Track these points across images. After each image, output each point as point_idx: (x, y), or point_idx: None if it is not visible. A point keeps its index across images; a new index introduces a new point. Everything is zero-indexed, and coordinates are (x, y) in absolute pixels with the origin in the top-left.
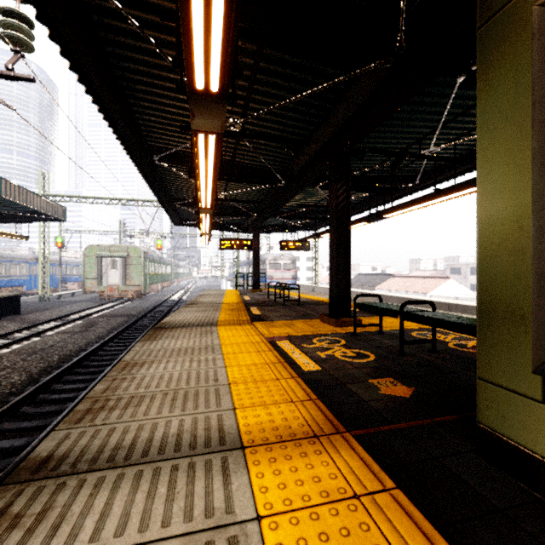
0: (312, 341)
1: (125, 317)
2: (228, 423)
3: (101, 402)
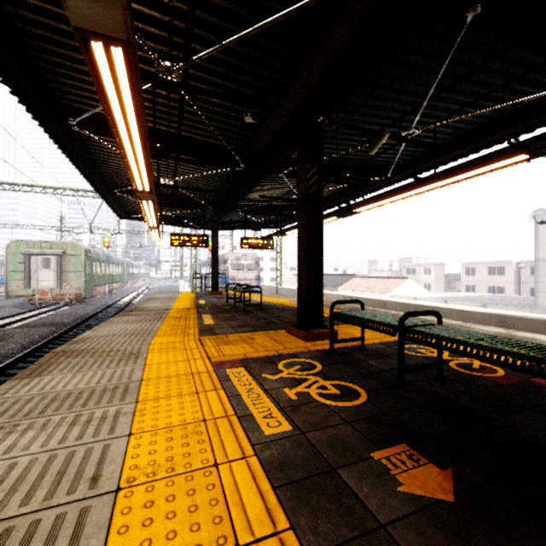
0: (278, 367)
1: (54, 326)
2: None
3: None
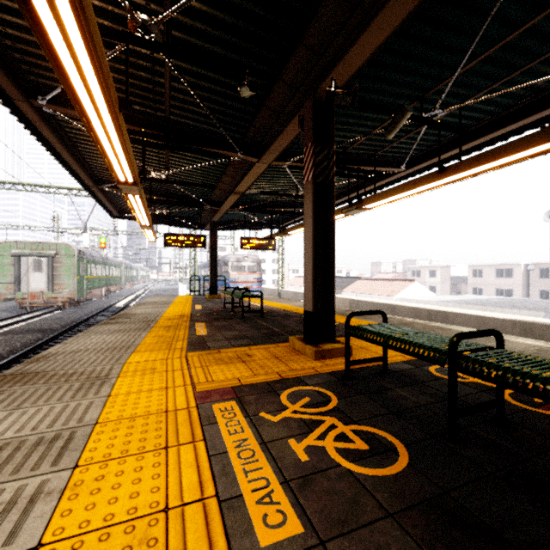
0: (280, 401)
1: (40, 332)
2: None
3: None
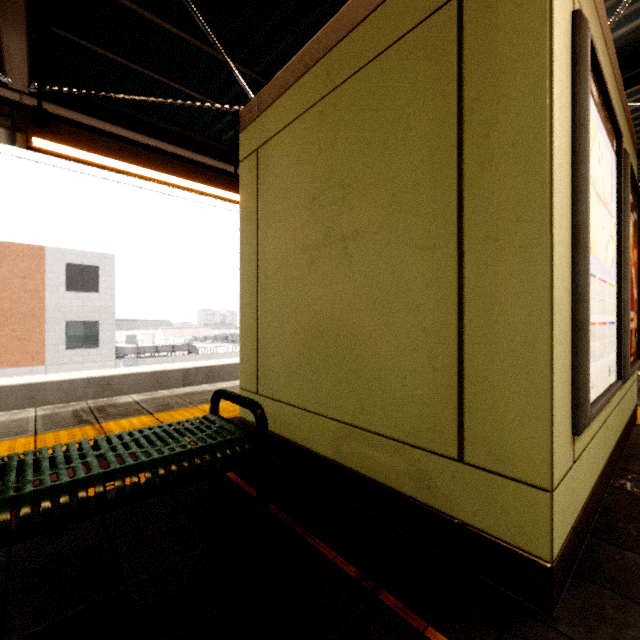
0: None
1: None
2: None
3: None
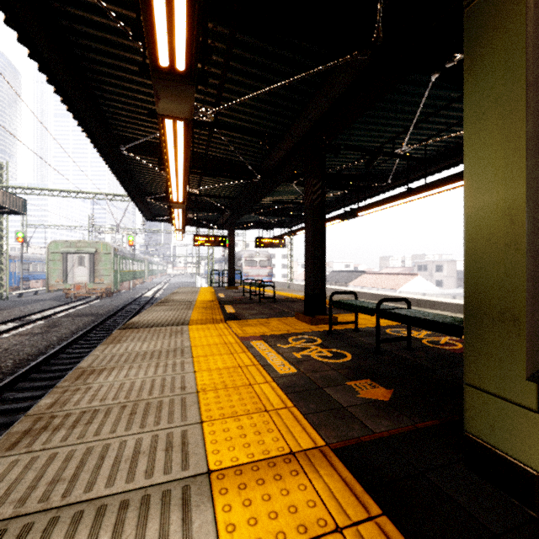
0: (288, 341)
1: (92, 316)
2: (193, 441)
3: (45, 420)
